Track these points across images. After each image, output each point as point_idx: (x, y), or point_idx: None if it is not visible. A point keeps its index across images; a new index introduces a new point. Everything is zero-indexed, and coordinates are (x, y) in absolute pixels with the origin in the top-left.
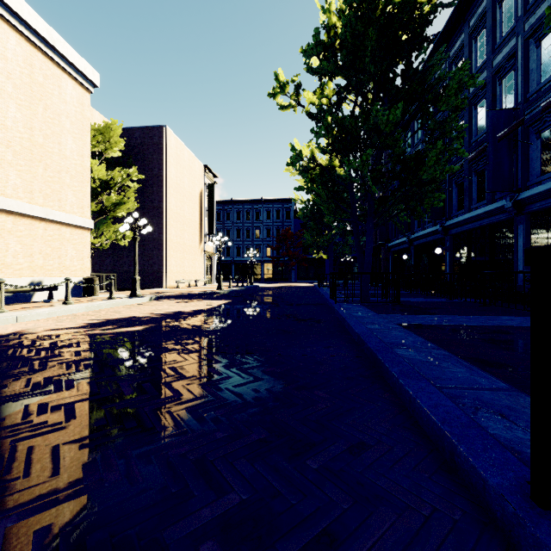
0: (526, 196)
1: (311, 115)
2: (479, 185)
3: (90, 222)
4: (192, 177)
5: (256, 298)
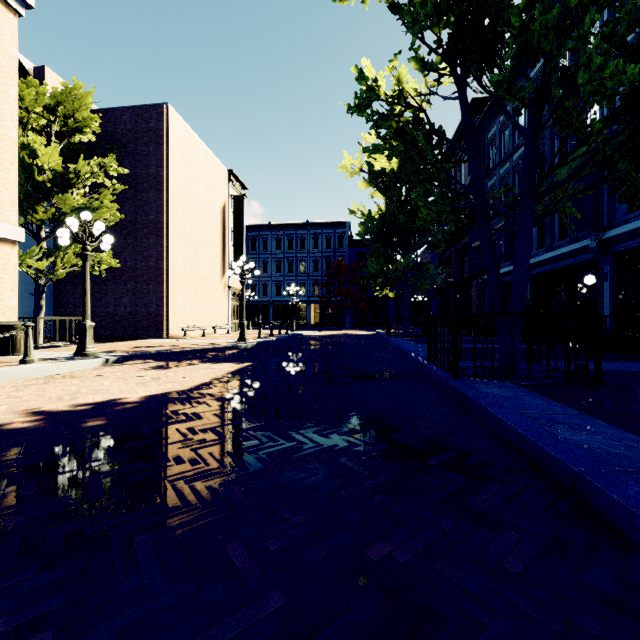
0: None
1: (396, 8)
2: None
3: (16, 231)
4: (210, 184)
5: (293, 358)
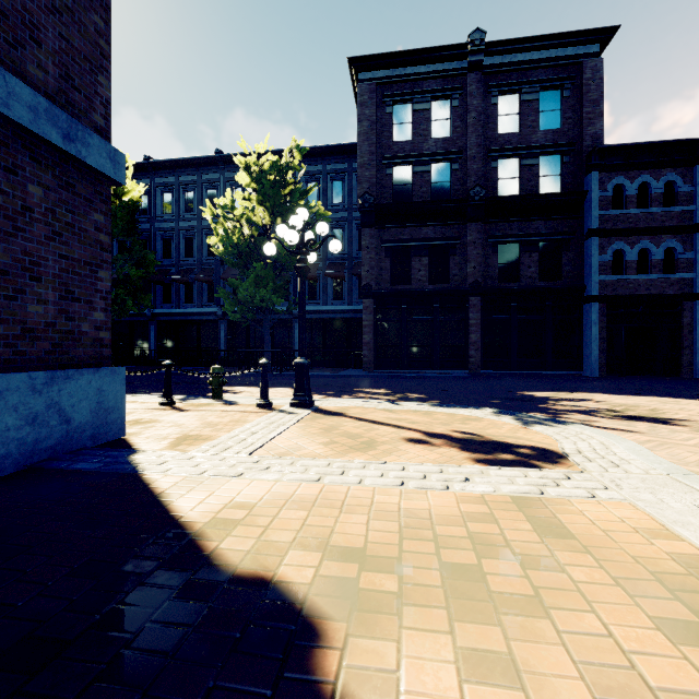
0: (159, 312)
1: None
2: None
3: None
4: None
5: None
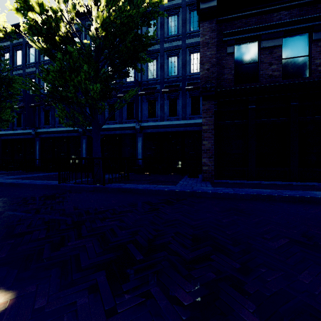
0: (40, 131)
1: None
2: (18, 119)
3: None
4: None
5: None
